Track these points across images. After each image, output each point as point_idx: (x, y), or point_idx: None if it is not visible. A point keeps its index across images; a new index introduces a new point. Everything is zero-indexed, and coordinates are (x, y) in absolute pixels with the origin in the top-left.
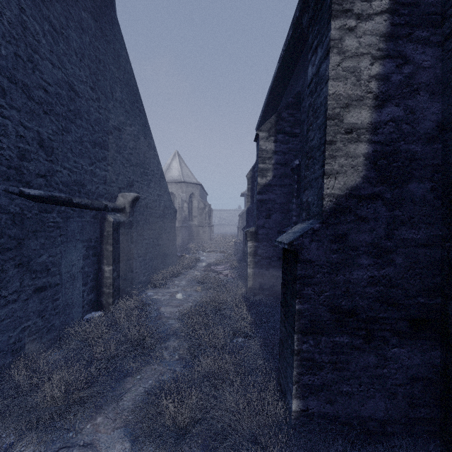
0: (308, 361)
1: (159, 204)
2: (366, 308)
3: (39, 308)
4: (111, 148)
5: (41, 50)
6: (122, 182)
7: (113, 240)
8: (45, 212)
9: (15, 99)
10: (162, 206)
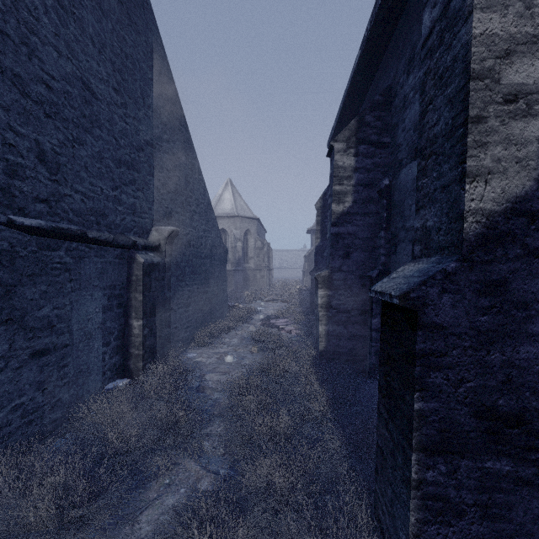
0: (436, 500)
1: (205, 241)
2: None
3: (39, 379)
4: (143, 169)
5: (41, 31)
6: (157, 213)
7: (143, 287)
8: (48, 249)
9: (2, 93)
10: (209, 244)
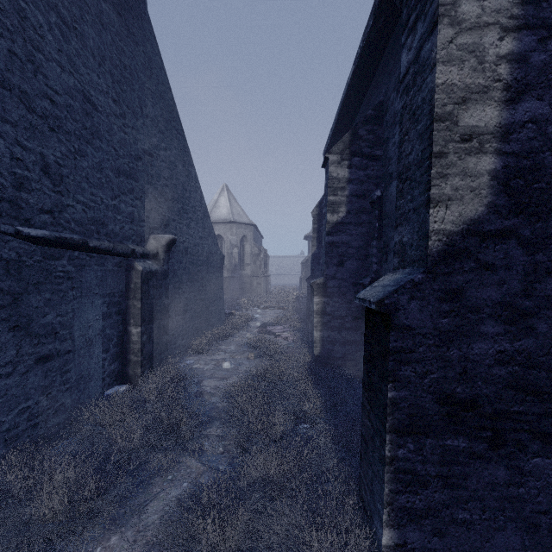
0: (406, 473)
1: (202, 249)
2: (492, 397)
3: (44, 384)
4: (141, 178)
5: (45, 48)
6: (154, 221)
7: (142, 294)
8: (51, 258)
9: (10, 110)
10: (206, 251)
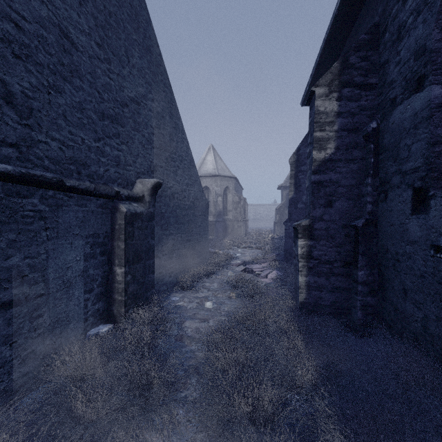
0: None
1: (188, 194)
2: None
3: (6, 332)
4: (127, 124)
5: None
6: (141, 166)
7: (126, 235)
8: (17, 196)
9: None
10: (192, 197)
